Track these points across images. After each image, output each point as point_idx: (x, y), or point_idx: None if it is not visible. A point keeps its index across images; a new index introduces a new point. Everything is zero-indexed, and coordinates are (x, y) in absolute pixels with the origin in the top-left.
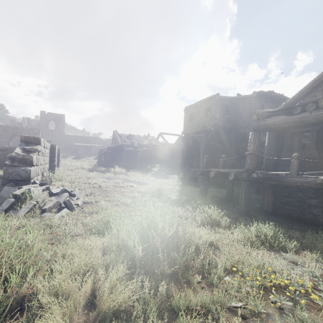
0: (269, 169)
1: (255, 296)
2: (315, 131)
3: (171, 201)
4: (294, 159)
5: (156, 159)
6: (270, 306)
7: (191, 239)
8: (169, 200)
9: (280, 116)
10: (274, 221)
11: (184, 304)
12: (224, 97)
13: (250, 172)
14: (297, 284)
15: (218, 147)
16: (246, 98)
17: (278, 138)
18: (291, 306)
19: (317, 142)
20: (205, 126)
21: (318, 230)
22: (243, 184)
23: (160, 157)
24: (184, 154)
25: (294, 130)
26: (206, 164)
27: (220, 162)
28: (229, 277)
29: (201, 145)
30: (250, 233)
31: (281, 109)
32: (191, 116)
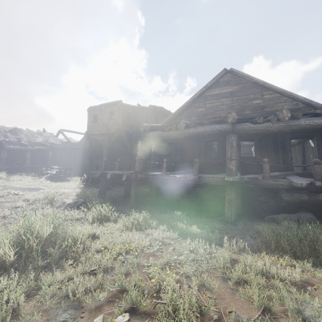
0: (154, 170)
1: (109, 259)
2: (180, 143)
3: (66, 205)
4: (164, 163)
5: (54, 159)
6: (118, 263)
7: (72, 235)
8: (64, 205)
9: (158, 131)
10: (154, 210)
11: (51, 281)
12: (126, 105)
13: (138, 173)
14: (141, 246)
15: (121, 149)
16: (144, 109)
17: (161, 146)
18: (131, 259)
19: (181, 151)
20: (109, 129)
21: (178, 211)
22: (133, 184)
23: (60, 157)
24: (89, 155)
25: (170, 142)
26: (105, 167)
27: (116, 165)
28: (97, 254)
29: (104, 147)
30: (128, 221)
31: (158, 126)
32: (95, 117)
